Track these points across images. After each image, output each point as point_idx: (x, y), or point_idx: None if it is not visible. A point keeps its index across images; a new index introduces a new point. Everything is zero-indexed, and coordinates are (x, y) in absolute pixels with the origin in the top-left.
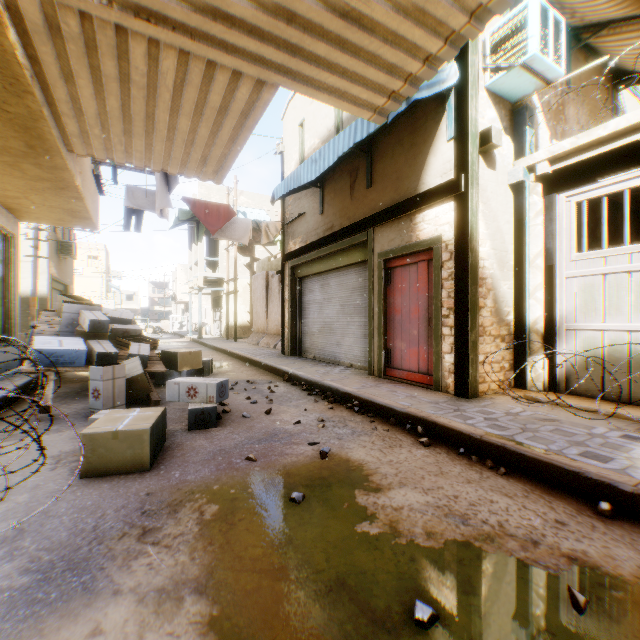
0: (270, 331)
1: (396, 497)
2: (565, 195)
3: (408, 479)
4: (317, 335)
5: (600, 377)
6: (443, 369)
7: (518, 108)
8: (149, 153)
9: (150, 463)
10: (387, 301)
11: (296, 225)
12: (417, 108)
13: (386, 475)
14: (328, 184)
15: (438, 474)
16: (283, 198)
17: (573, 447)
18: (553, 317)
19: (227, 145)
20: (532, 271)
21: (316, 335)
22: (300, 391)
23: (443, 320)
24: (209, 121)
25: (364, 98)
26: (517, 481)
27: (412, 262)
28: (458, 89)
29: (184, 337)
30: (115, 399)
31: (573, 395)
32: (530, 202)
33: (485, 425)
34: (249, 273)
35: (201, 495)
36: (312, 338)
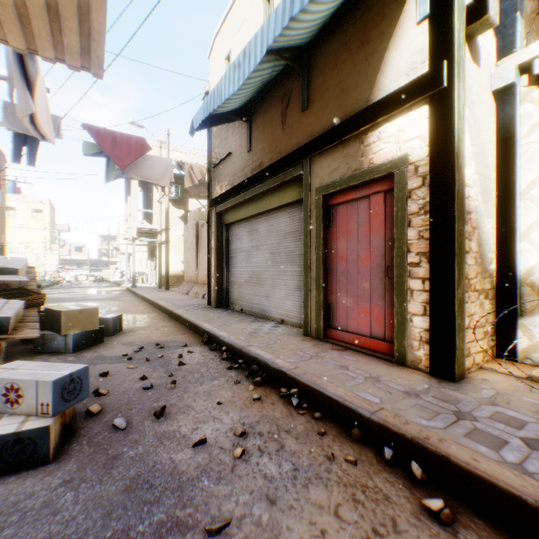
0: (200, 280)
1: None
2: None
3: None
4: (245, 286)
5: None
6: (410, 336)
7: None
8: None
9: None
10: (327, 246)
11: (222, 167)
12: None
13: None
14: (256, 116)
15: None
16: (209, 141)
17: None
18: None
19: None
20: (524, 205)
21: (244, 286)
22: (219, 361)
23: (410, 269)
24: None
25: None
26: None
27: (362, 196)
28: None
29: (121, 286)
30: None
31: None
32: (521, 114)
33: None
34: (183, 225)
35: None
36: (239, 289)
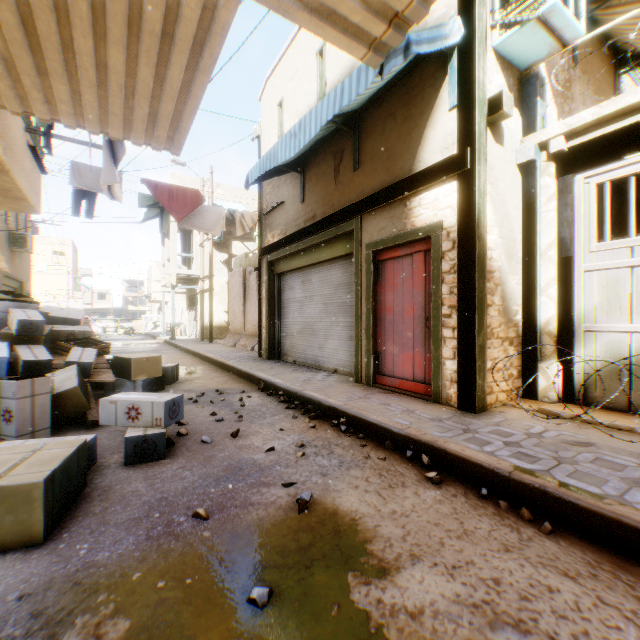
0: (247, 332)
1: (410, 586)
2: (583, 176)
3: (422, 546)
4: (297, 337)
5: (626, 387)
6: (444, 377)
7: (527, 77)
8: (80, 106)
9: (45, 532)
10: (377, 299)
11: (274, 216)
12: (412, 75)
13: (390, 539)
14: (310, 169)
15: (461, 534)
16: (260, 186)
17: (634, 489)
18: (569, 317)
19: (180, 97)
20: (544, 264)
21: (296, 337)
22: (277, 403)
23: (444, 320)
24: (150, 56)
25: (357, 23)
26: (571, 544)
27: (406, 253)
28: (462, 48)
29: (157, 338)
30: (36, 422)
31: (593, 407)
32: (541, 185)
33: (508, 454)
34: (226, 270)
35: (108, 595)
36: (292, 340)
